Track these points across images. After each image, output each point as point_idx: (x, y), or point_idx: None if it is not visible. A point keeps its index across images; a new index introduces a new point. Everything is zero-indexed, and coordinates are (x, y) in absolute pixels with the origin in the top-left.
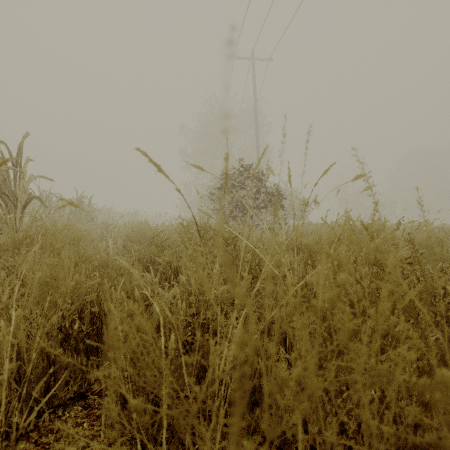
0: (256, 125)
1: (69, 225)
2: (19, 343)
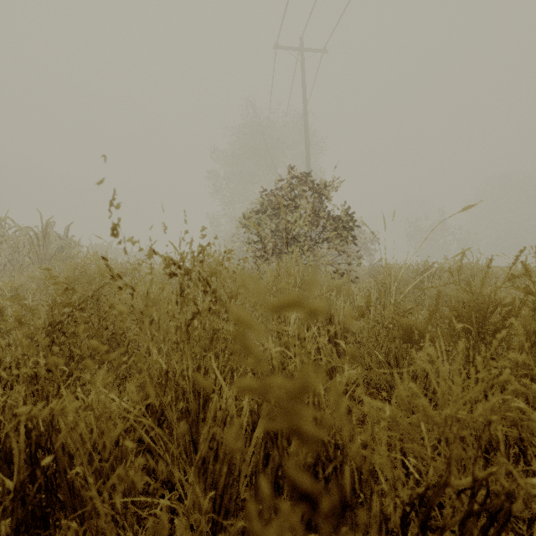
0: (307, 136)
1: None
2: None
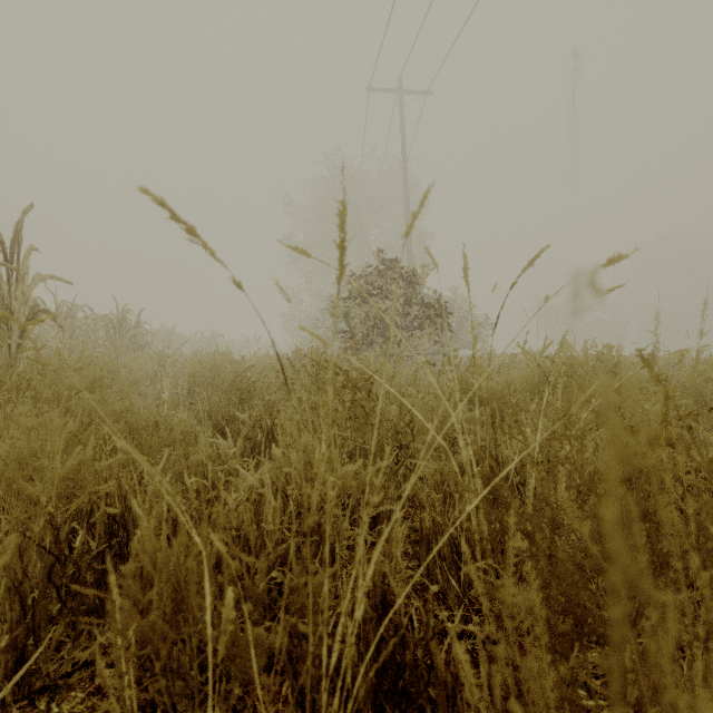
0: (406, 197)
1: (84, 357)
2: None
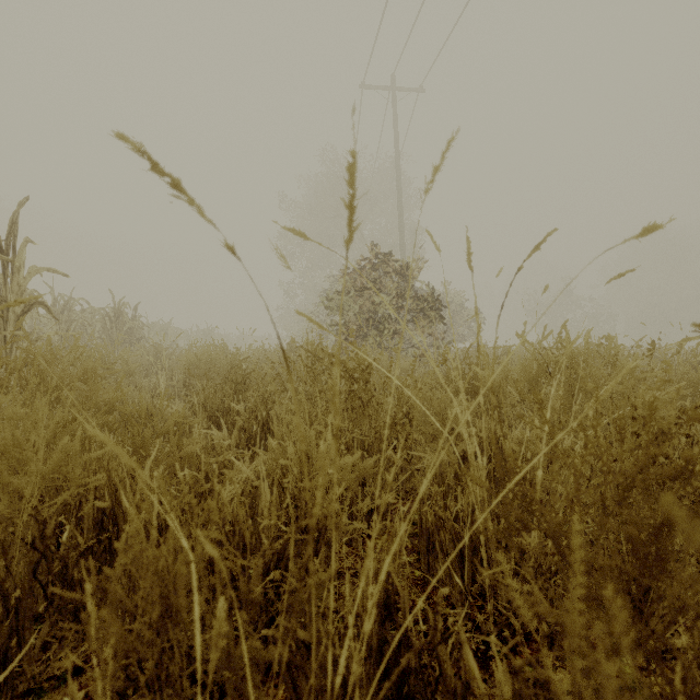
0: (399, 193)
1: (76, 347)
2: None
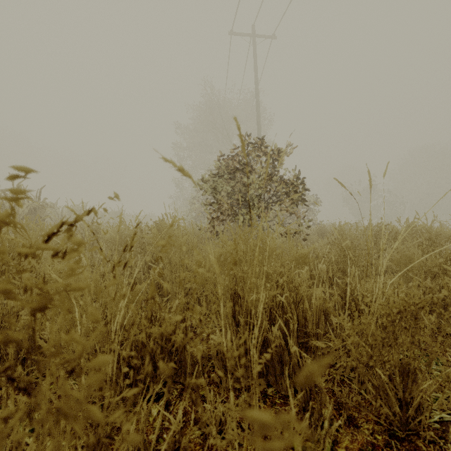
0: (258, 111)
1: None
2: None
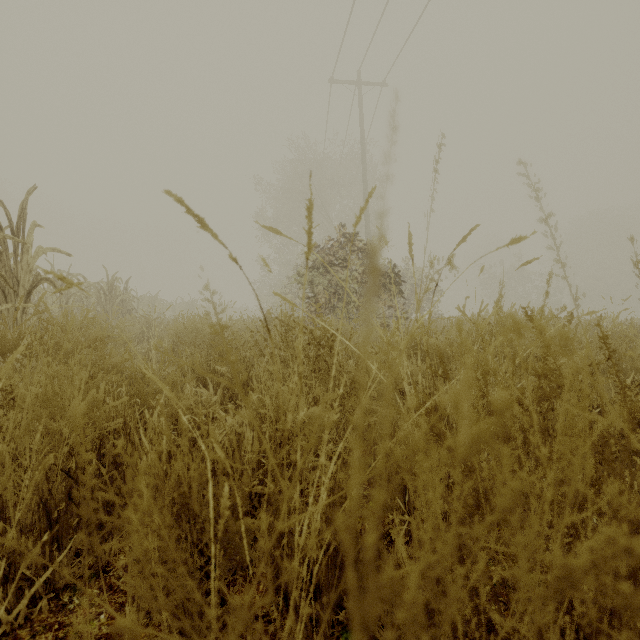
0: (365, 177)
1: (88, 318)
2: (3, 494)
